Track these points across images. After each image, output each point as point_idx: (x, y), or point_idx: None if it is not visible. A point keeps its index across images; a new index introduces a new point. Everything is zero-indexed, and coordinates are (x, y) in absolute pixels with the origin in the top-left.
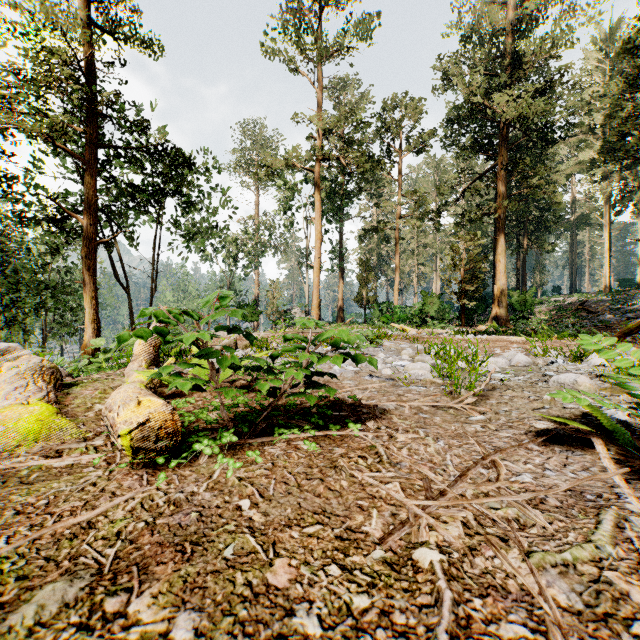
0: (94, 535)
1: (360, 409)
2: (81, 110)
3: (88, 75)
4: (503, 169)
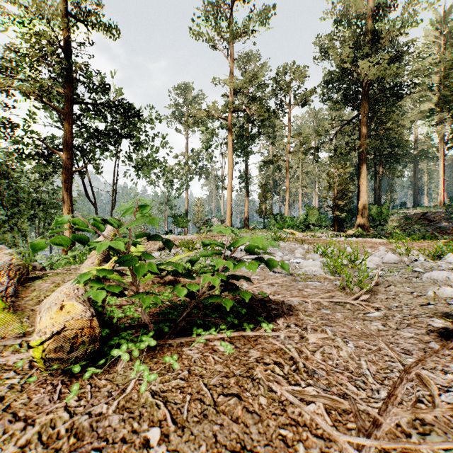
0: None
1: (269, 305)
2: (61, 77)
3: (66, 52)
4: (365, 116)
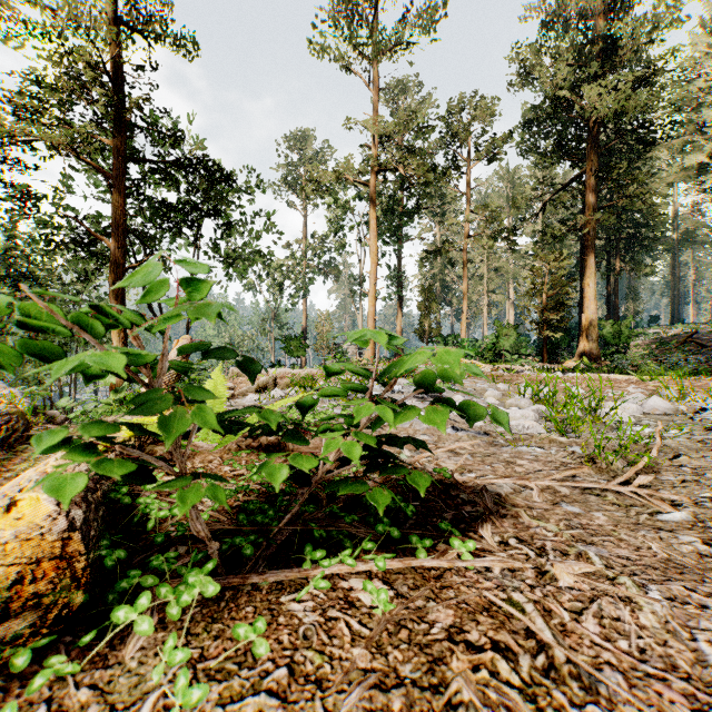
0: None
1: (456, 493)
2: (108, 120)
3: (116, 80)
4: (593, 176)
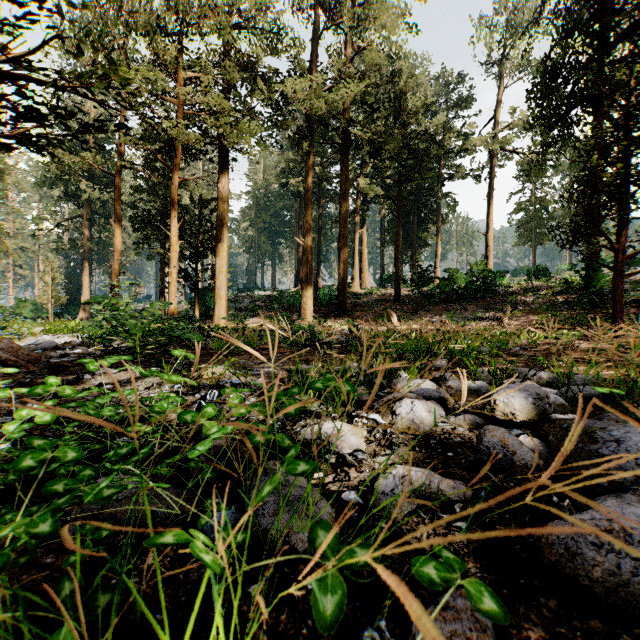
0: None
1: None
2: None
3: None
4: (87, 220)
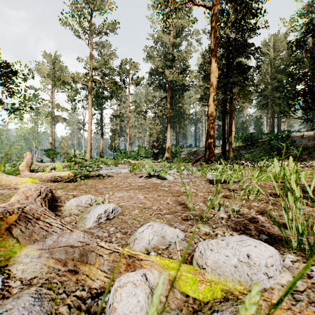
0: (70, 185)
1: (108, 176)
2: None
3: None
4: (169, 98)
